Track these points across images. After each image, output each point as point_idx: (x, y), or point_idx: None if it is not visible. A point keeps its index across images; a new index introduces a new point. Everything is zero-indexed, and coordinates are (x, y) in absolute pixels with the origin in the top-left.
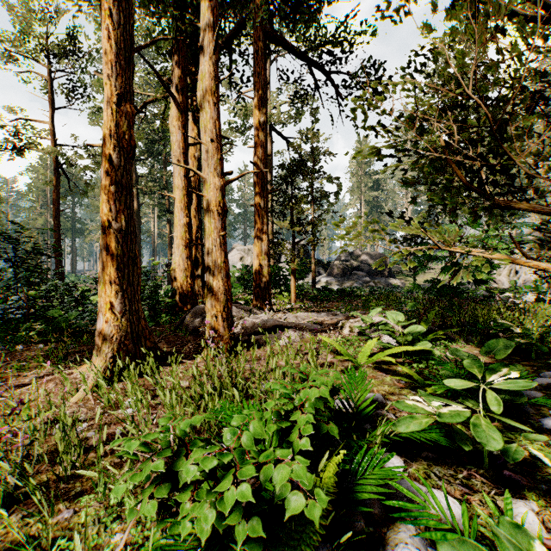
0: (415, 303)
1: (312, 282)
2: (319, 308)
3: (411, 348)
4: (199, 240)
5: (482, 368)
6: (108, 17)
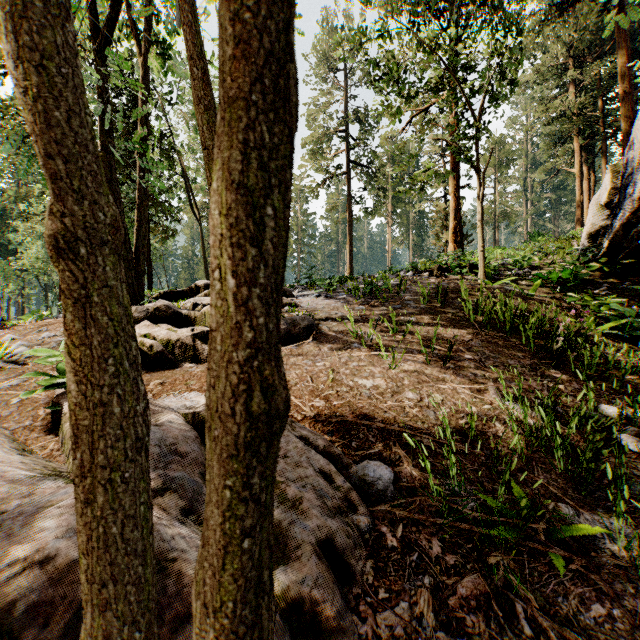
0: None
1: None
2: None
3: None
4: None
5: None
6: (578, 178)
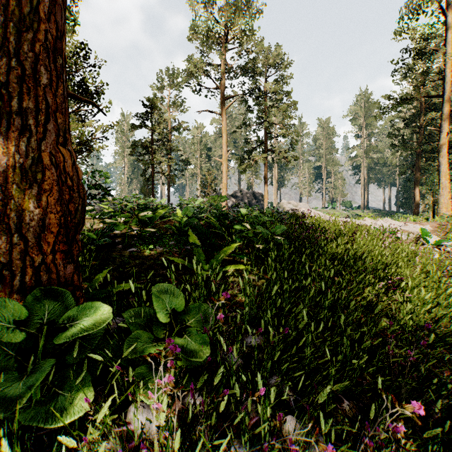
0: None
1: None
2: None
3: None
4: None
5: None
6: None
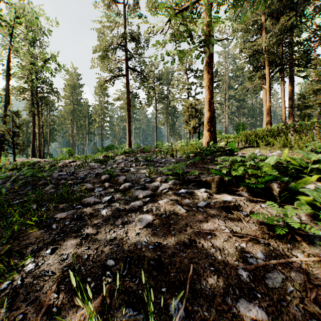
0: None
1: None
2: None
3: None
4: None
5: None
6: (268, 91)
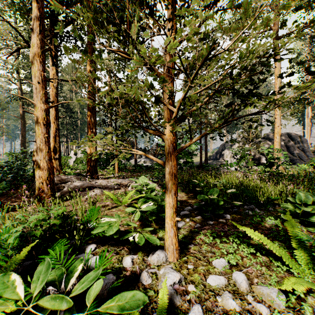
0: (159, 173)
1: (135, 162)
2: (127, 176)
3: (144, 195)
4: (57, 137)
5: (143, 202)
6: None
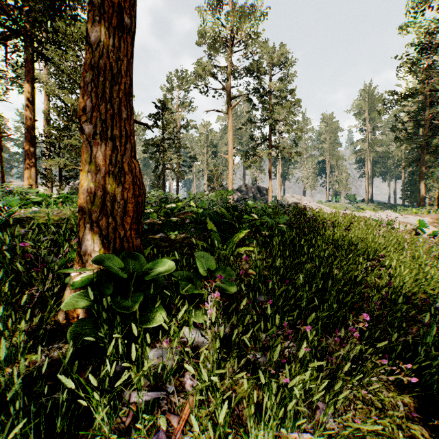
0: None
1: None
2: None
3: None
4: None
5: None
6: None
